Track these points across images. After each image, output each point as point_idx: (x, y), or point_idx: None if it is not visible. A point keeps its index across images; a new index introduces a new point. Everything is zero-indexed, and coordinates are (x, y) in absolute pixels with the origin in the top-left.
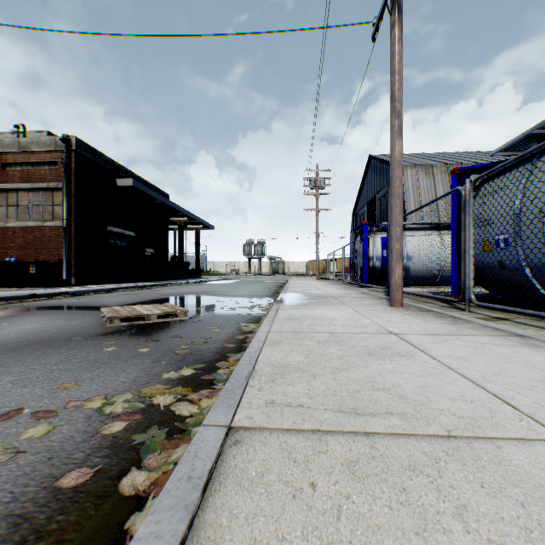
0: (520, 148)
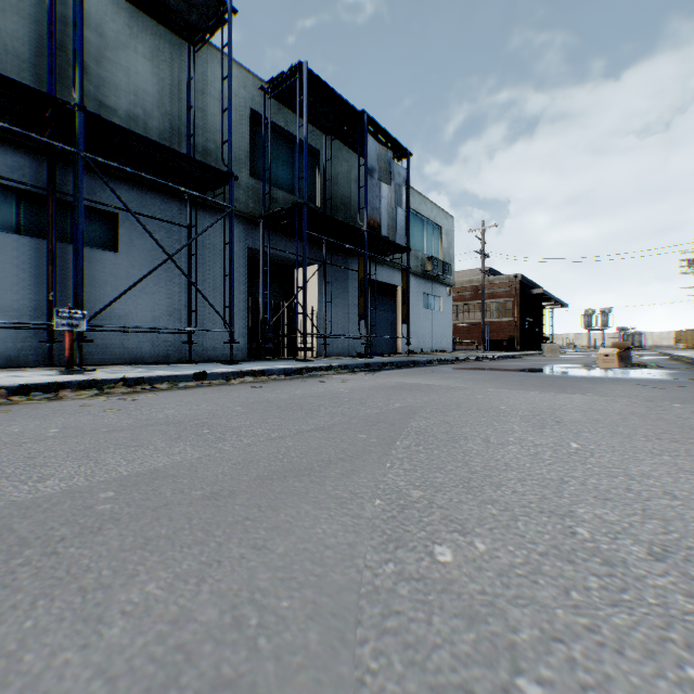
0: None
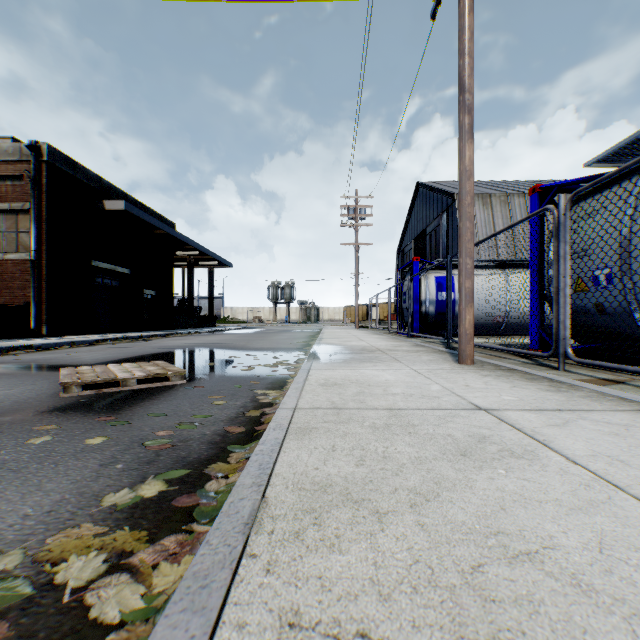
0: (623, 158)
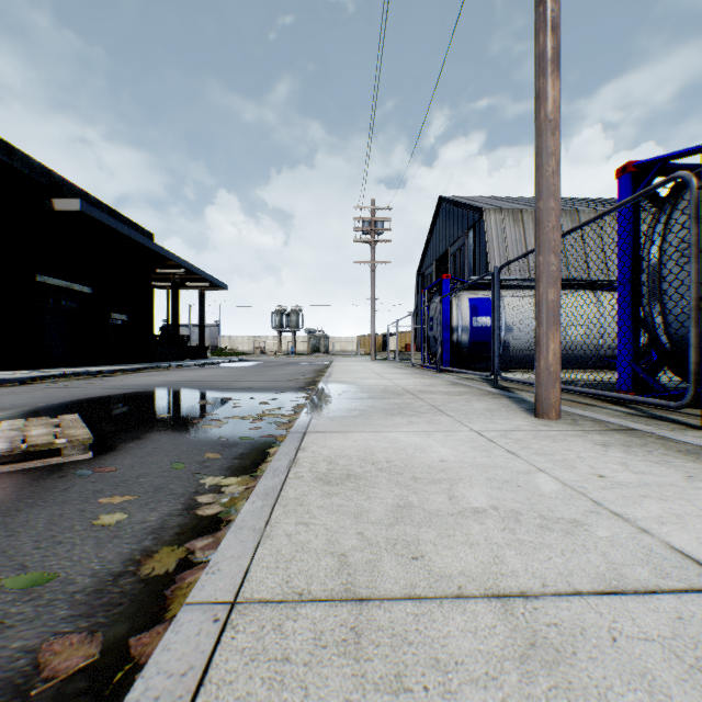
0: None
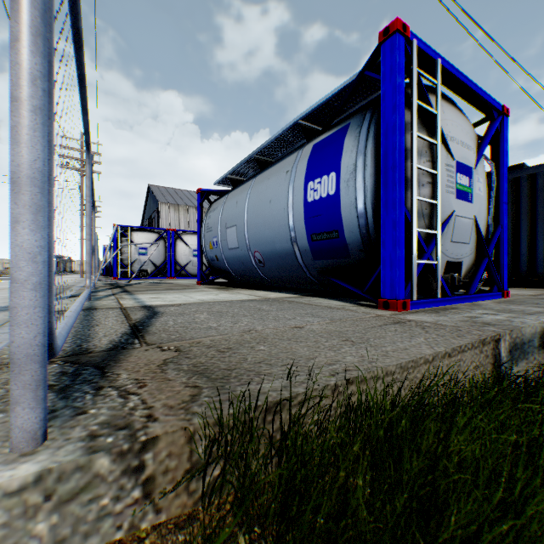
0: None
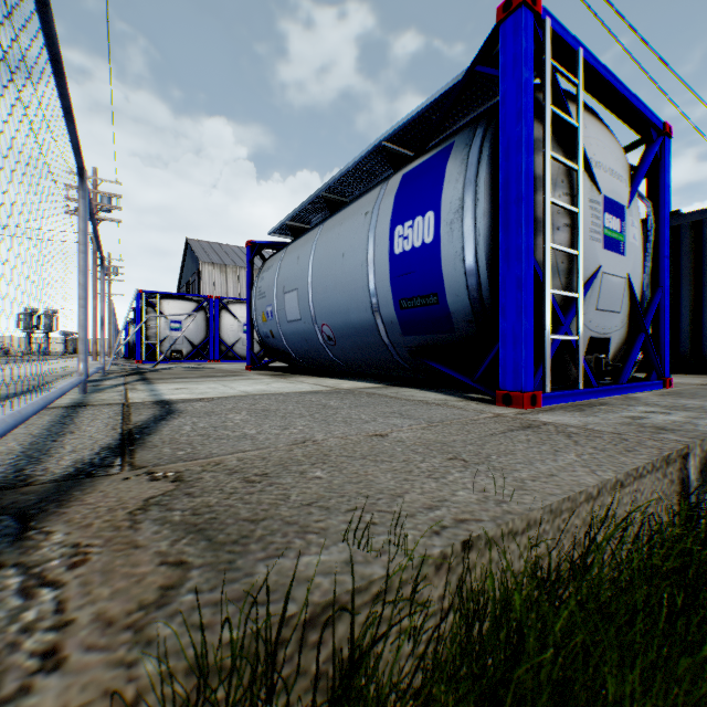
0: None
